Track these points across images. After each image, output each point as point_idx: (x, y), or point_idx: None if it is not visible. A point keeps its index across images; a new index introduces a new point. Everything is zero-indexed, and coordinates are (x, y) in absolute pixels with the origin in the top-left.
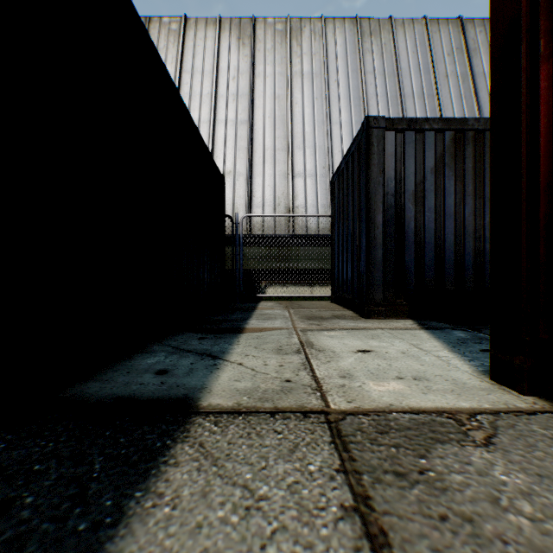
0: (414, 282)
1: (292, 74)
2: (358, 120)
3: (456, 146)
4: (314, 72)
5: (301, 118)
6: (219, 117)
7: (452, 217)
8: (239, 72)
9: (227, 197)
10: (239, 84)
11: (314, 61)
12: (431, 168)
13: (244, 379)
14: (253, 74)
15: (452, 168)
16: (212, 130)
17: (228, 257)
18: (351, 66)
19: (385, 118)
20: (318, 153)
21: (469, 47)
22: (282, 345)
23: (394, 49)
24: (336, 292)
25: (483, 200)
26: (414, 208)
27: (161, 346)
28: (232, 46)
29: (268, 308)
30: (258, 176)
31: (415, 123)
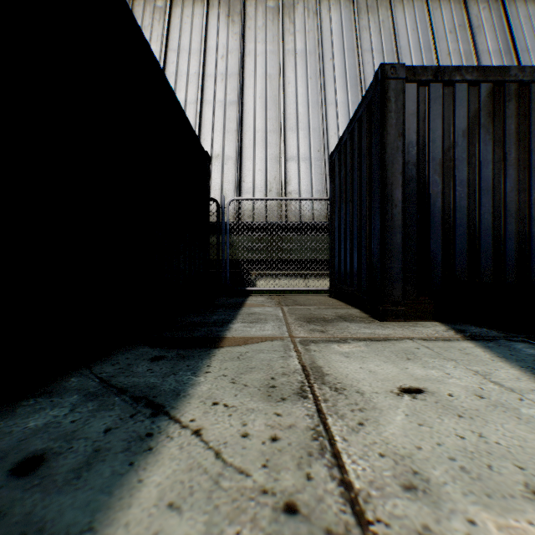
0: (441, 274)
1: (284, 53)
2: (355, 101)
3: (494, 103)
4: (308, 50)
5: (295, 99)
6: (206, 97)
7: (489, 192)
8: (228, 50)
9: (215, 182)
10: (228, 63)
11: (307, 39)
12: (463, 130)
13: (190, 500)
14: (243, 53)
15: (489, 130)
16: (200, 112)
17: (213, 246)
18: (347, 44)
19: (405, 67)
20: (312, 135)
21: (472, 24)
22: (274, 374)
23: (392, 26)
24: (336, 285)
25: (528, 170)
26: (441, 181)
27: (85, 376)
28: (221, 23)
29: (257, 305)
30: (248, 160)
31: (442, 74)
